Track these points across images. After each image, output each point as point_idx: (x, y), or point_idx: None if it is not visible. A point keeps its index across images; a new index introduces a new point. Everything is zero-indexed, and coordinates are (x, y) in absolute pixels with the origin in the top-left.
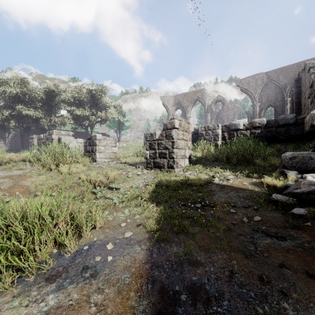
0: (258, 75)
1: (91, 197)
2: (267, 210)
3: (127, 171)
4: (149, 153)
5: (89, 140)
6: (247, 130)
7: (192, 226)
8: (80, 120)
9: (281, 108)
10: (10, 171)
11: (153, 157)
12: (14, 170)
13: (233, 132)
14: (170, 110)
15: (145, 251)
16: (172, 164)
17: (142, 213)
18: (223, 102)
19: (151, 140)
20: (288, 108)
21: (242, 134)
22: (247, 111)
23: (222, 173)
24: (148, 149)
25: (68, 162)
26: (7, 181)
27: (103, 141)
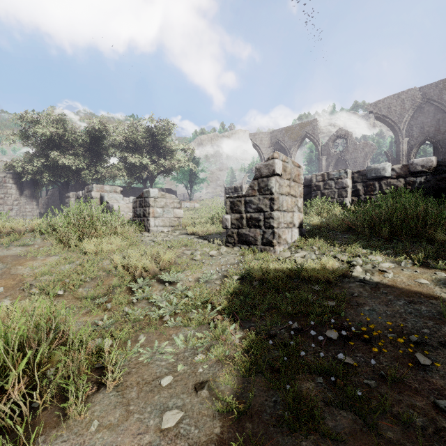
0: (406, 93)
1: (124, 299)
2: None
3: (193, 248)
4: (231, 218)
5: (139, 198)
6: (400, 179)
7: (328, 406)
8: (136, 171)
9: None
10: (8, 248)
11: (237, 226)
12: (14, 247)
13: (372, 182)
14: (264, 154)
15: None
16: (270, 238)
17: (211, 349)
18: (347, 139)
19: (233, 197)
20: None
21: (389, 185)
22: (386, 152)
23: (367, 257)
24: (228, 212)
25: (100, 234)
26: None
27: (160, 200)
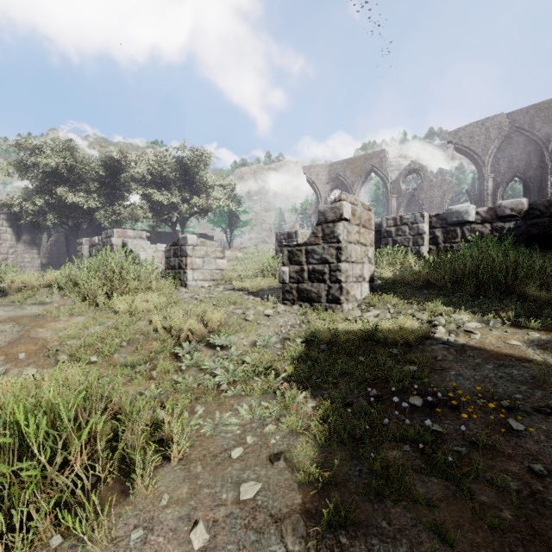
0: (491, 120)
1: (170, 366)
2: None
3: (244, 306)
4: (289, 271)
5: (174, 246)
6: (485, 224)
7: (417, 473)
8: (163, 212)
9: (539, 181)
10: (21, 306)
11: (296, 280)
12: (28, 305)
13: (453, 227)
14: (321, 191)
15: None
16: (337, 295)
17: (282, 419)
18: (422, 174)
19: (292, 245)
20: None
21: (473, 232)
22: (468, 190)
23: (450, 315)
24: (286, 264)
25: (132, 289)
26: (8, 330)
27: (200, 249)
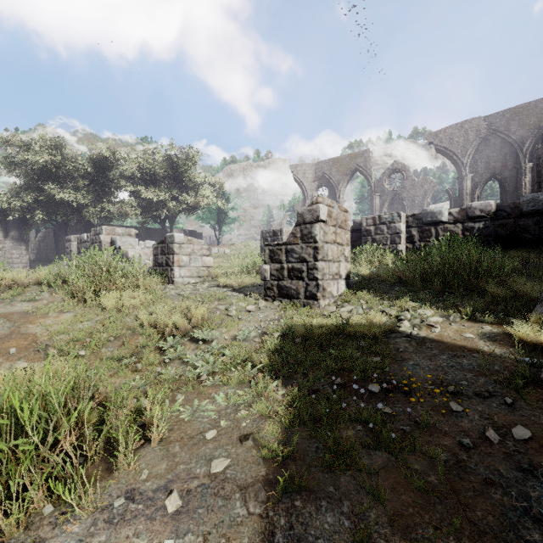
0: (470, 123)
1: (155, 359)
2: (536, 408)
3: (228, 302)
4: (270, 269)
5: (161, 244)
6: (457, 224)
7: (365, 448)
8: (152, 209)
9: (514, 181)
10: (11, 303)
11: (277, 277)
12: (18, 302)
13: (428, 227)
14: (308, 189)
15: (257, 525)
16: (314, 291)
17: (254, 405)
18: (404, 173)
19: (273, 244)
20: (528, 182)
21: (446, 231)
22: (448, 189)
23: (416, 311)
24: (268, 262)
25: (119, 287)
26: None
27: (187, 247)
